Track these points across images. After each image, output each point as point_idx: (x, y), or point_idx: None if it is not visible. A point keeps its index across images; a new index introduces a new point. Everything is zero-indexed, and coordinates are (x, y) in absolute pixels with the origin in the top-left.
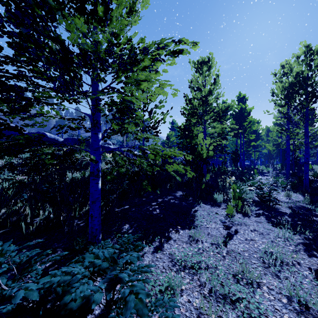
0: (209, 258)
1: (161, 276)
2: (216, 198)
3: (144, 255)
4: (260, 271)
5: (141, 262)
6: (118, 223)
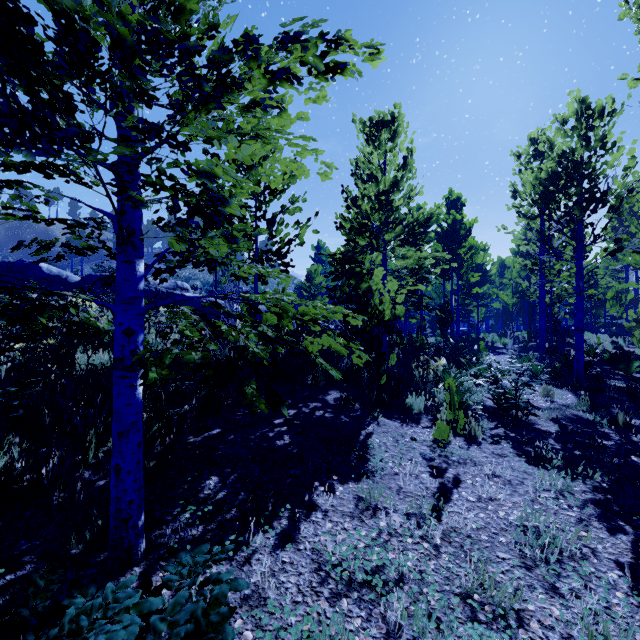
0: (405, 556)
1: (292, 617)
2: (411, 404)
3: (252, 558)
4: (518, 580)
5: (245, 578)
6: (192, 474)
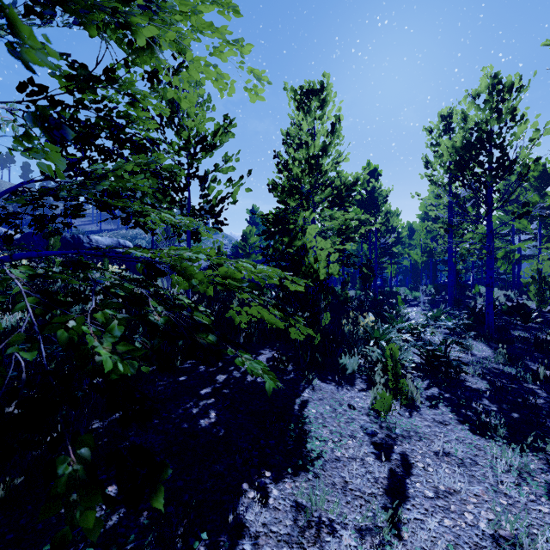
0: None
1: None
2: (345, 364)
3: None
4: None
5: None
6: None
